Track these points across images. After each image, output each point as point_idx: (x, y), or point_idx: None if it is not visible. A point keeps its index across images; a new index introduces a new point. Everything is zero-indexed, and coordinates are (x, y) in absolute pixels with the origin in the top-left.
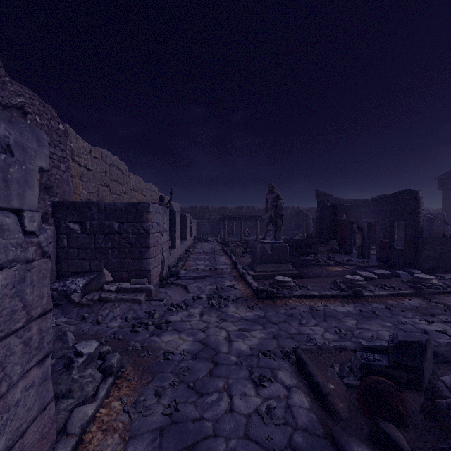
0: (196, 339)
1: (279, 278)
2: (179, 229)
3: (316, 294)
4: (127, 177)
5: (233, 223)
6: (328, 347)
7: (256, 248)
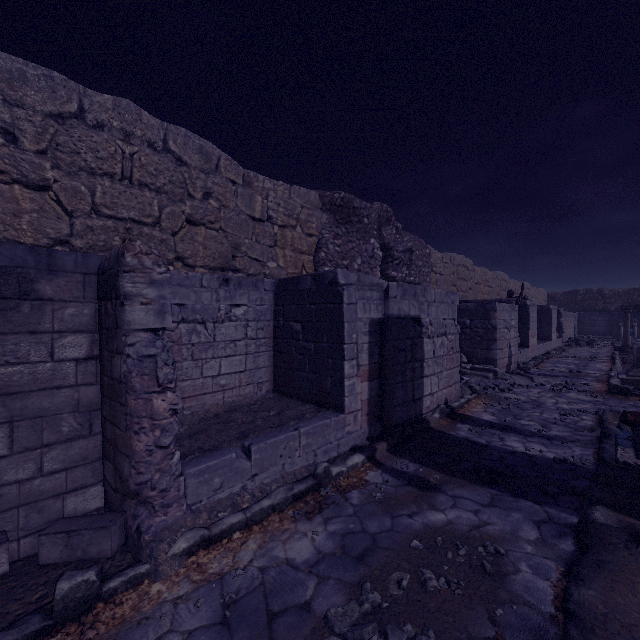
0: (529, 398)
1: None
2: (534, 326)
3: None
4: (471, 272)
5: None
6: None
7: (633, 349)
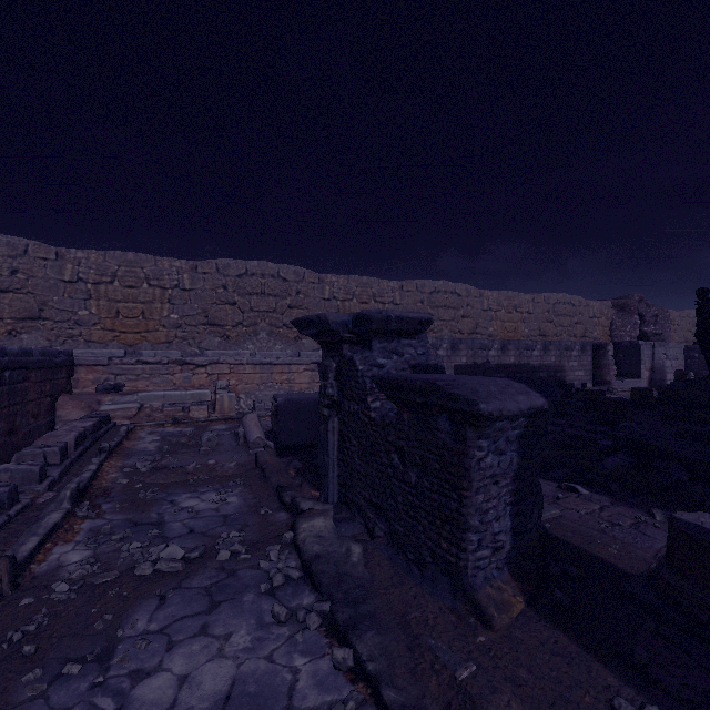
0: None
1: None
2: None
3: None
4: None
5: None
6: None
7: None
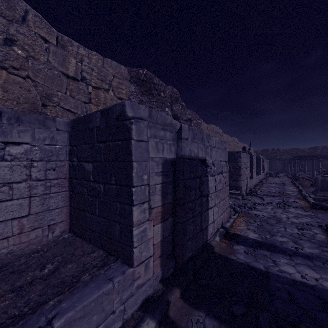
0: (269, 214)
1: None
2: (255, 166)
3: None
4: (222, 136)
5: (305, 162)
6: None
7: (317, 180)
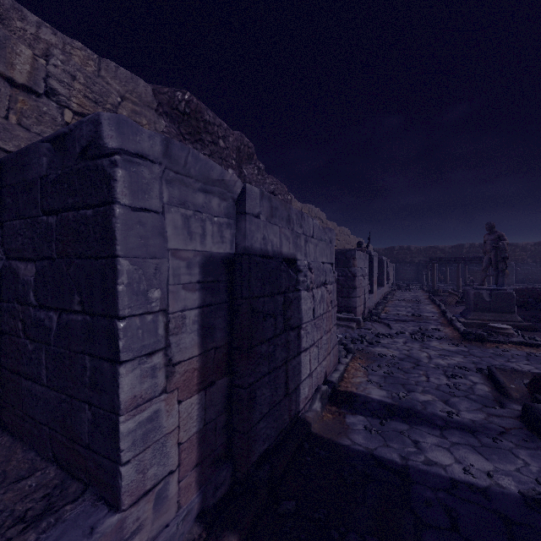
0: (402, 353)
1: (493, 325)
2: (376, 274)
3: (540, 344)
4: (325, 225)
5: (446, 267)
6: (525, 371)
7: (469, 294)
